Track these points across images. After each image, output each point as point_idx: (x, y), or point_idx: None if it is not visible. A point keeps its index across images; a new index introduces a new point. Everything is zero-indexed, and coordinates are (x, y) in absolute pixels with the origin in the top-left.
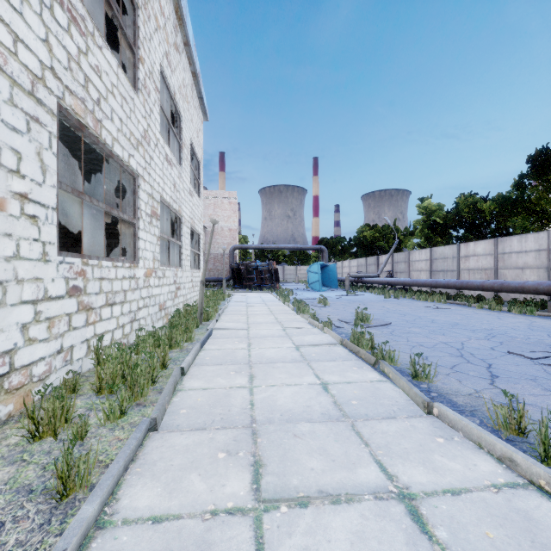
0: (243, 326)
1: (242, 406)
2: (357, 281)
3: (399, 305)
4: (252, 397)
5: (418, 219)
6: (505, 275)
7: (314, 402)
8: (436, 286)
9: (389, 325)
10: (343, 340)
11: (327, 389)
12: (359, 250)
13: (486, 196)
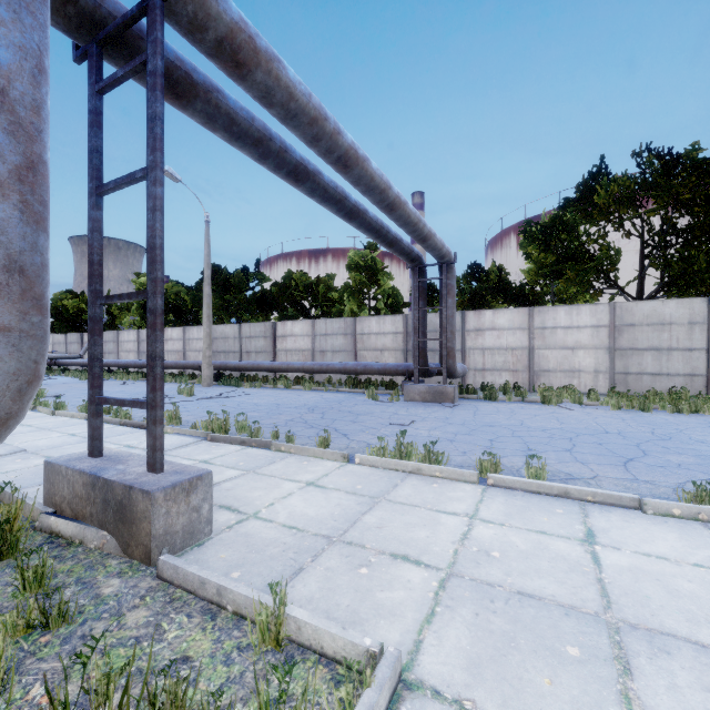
0: None
1: None
2: (51, 363)
3: None
4: None
5: None
6: (190, 356)
7: None
8: (136, 366)
9: (63, 396)
10: None
11: None
12: (57, 323)
13: (190, 288)
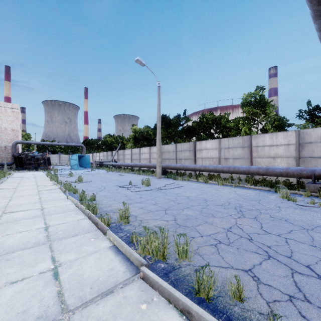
0: (14, 187)
1: (3, 205)
2: (100, 164)
3: (109, 174)
4: (9, 203)
5: (131, 135)
6: (152, 161)
7: (33, 201)
8: (129, 166)
9: (90, 182)
10: (60, 187)
11: (40, 199)
12: (105, 148)
13: (153, 128)
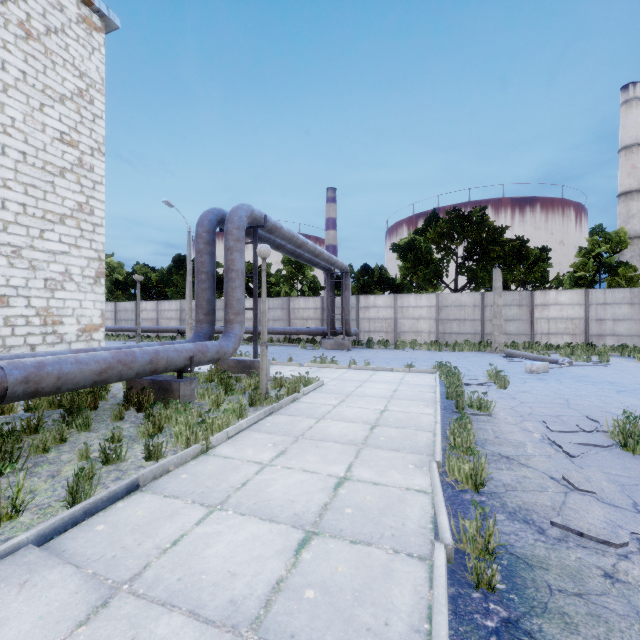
0: None
1: None
2: None
3: None
4: None
5: None
6: (163, 323)
7: None
8: (122, 330)
9: None
10: None
11: None
12: None
13: (154, 269)
